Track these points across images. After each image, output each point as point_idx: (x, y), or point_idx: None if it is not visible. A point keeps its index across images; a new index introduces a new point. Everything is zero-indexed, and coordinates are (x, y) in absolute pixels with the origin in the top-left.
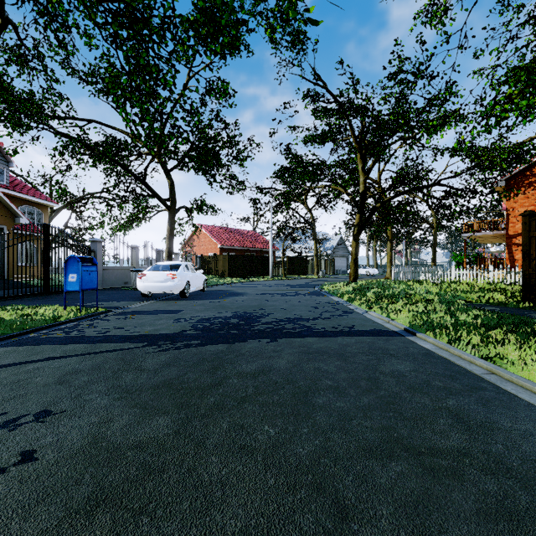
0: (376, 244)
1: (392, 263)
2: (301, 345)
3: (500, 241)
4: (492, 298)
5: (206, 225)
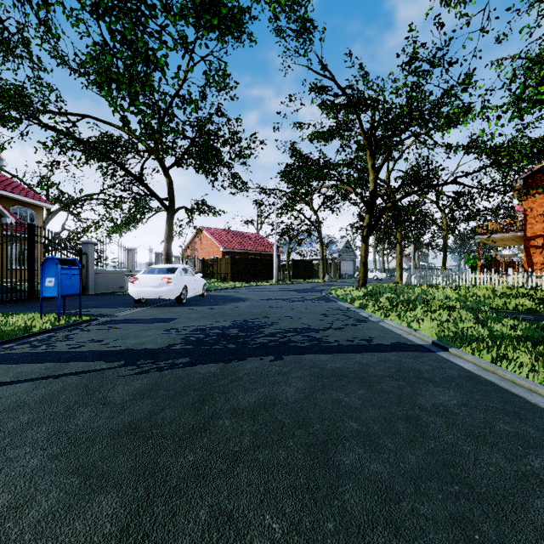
0: (384, 247)
1: (401, 266)
2: (313, 365)
3: (514, 244)
4: (520, 304)
5: (208, 228)
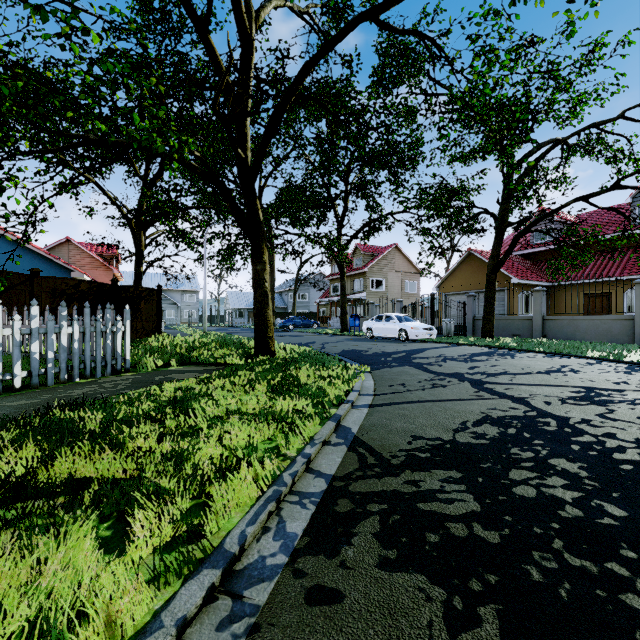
0: None
1: None
2: None
3: None
4: None
5: None
